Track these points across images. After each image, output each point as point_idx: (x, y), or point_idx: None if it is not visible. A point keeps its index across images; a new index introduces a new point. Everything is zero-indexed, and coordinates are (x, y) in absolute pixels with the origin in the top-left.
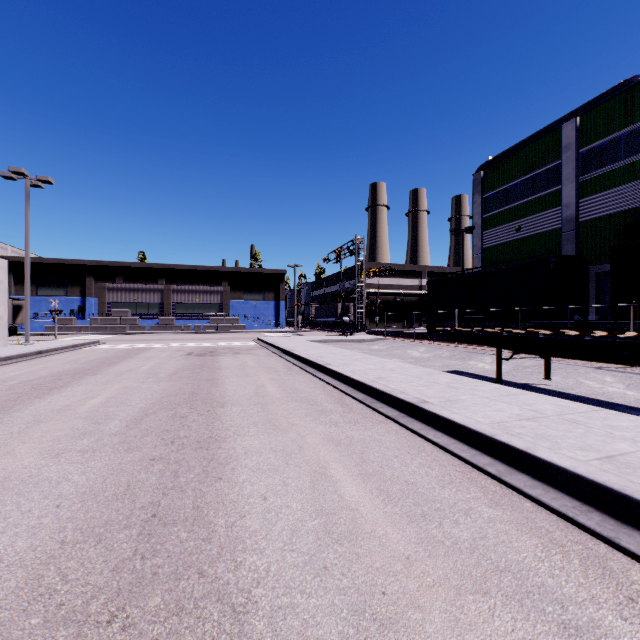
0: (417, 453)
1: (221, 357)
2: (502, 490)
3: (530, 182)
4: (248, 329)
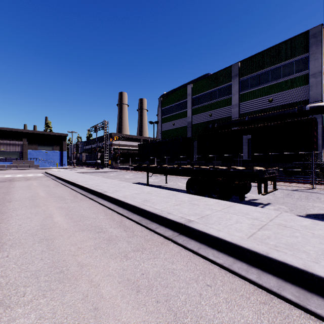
0: (93, 207)
1: (16, 182)
2: (112, 212)
3: (178, 106)
4: (41, 167)
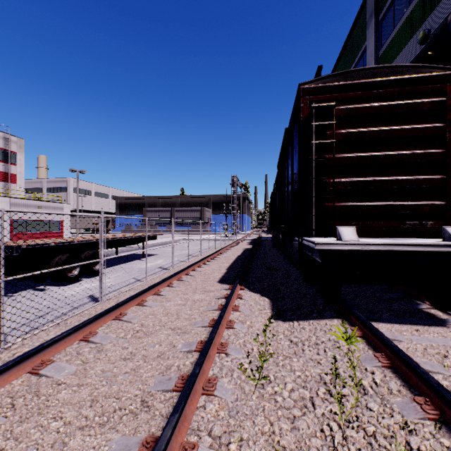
0: None
1: None
2: None
3: None
4: (213, 232)
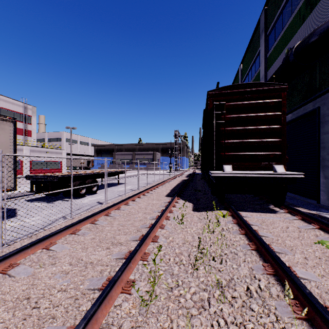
0: None
1: None
2: None
3: None
4: (161, 169)
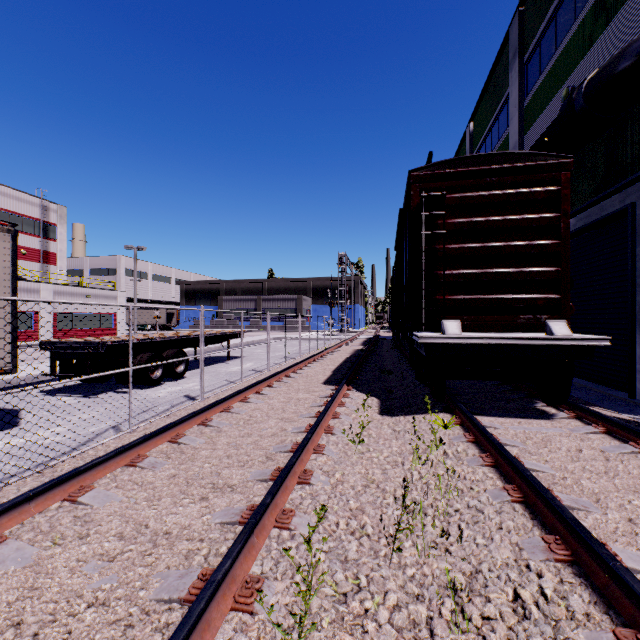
0: None
1: None
2: None
3: None
4: (313, 329)
